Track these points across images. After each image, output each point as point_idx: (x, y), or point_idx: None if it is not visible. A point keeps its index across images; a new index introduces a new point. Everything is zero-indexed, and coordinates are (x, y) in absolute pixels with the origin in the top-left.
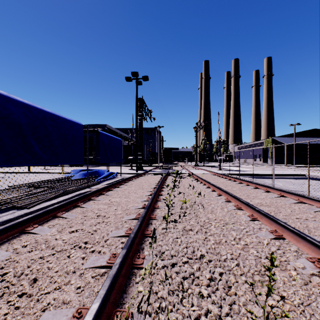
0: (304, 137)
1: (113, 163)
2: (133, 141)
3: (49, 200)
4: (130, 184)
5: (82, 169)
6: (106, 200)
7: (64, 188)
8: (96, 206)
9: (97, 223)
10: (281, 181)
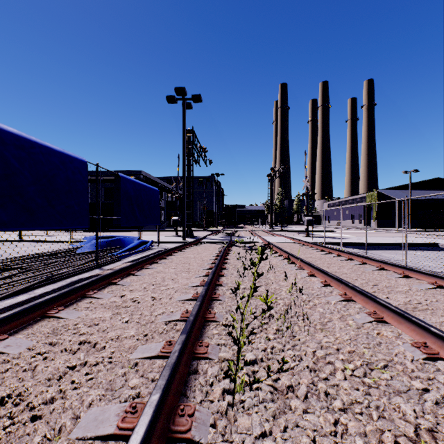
0: (423, 189)
1: (151, 227)
2: (178, 194)
3: (14, 296)
4: (168, 262)
5: (99, 236)
6: (115, 298)
7: (51, 271)
8: (90, 313)
9: (66, 373)
10: (404, 254)
